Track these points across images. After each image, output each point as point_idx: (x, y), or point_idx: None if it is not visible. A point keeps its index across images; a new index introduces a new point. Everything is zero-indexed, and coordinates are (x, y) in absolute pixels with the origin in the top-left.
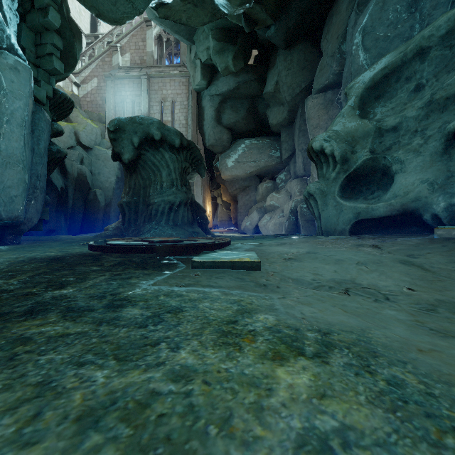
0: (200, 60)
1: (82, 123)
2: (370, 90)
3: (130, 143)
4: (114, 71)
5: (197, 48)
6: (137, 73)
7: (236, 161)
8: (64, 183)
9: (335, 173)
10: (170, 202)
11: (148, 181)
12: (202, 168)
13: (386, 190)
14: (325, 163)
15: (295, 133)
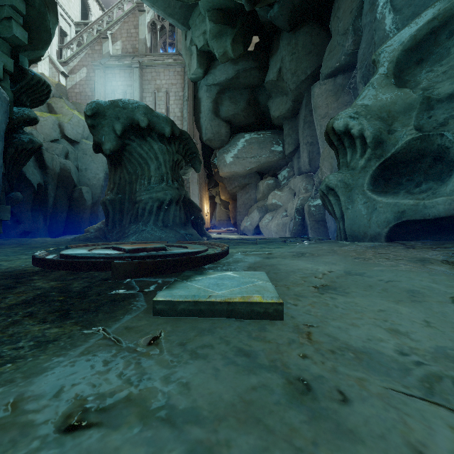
0: (196, 47)
1: (68, 114)
2: (409, 53)
3: (112, 130)
4: (104, 60)
5: (193, 33)
6: (129, 62)
7: (235, 157)
8: (43, 178)
9: (365, 159)
10: (159, 199)
11: (134, 176)
12: (197, 162)
13: (441, 181)
14: (350, 147)
15: (299, 125)
